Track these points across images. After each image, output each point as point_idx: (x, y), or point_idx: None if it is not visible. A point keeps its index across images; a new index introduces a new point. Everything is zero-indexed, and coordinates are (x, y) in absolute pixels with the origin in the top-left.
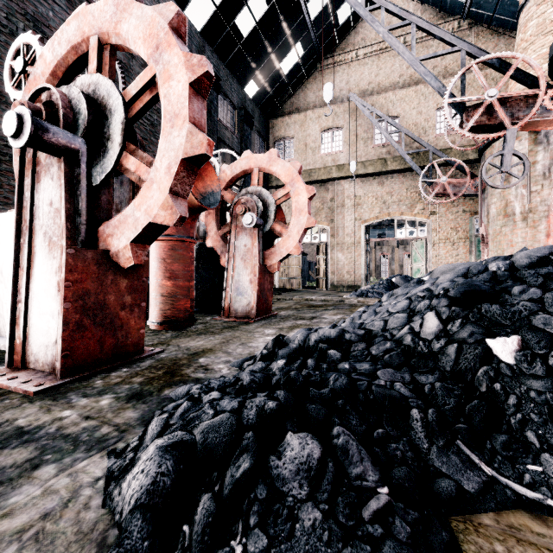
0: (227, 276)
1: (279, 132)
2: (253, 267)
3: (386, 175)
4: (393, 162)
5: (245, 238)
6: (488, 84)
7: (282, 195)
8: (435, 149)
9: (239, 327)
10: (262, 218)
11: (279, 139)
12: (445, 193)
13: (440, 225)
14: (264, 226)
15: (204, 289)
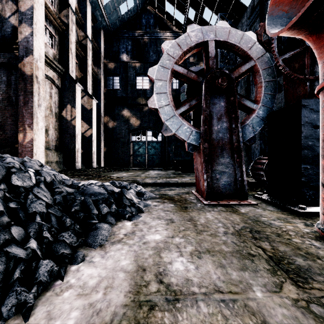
0: None
1: None
2: None
3: None
4: None
5: None
6: None
7: None
8: None
9: (278, 276)
10: None
11: None
12: None
13: None
14: None
15: None
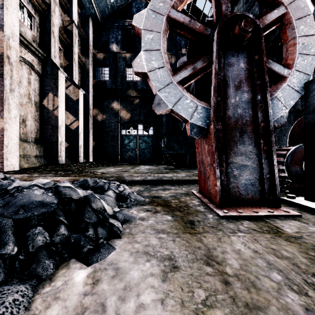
0: None
1: None
2: None
3: None
4: None
5: None
6: None
7: None
8: None
9: None
10: None
11: None
12: None
13: None
14: None
15: None
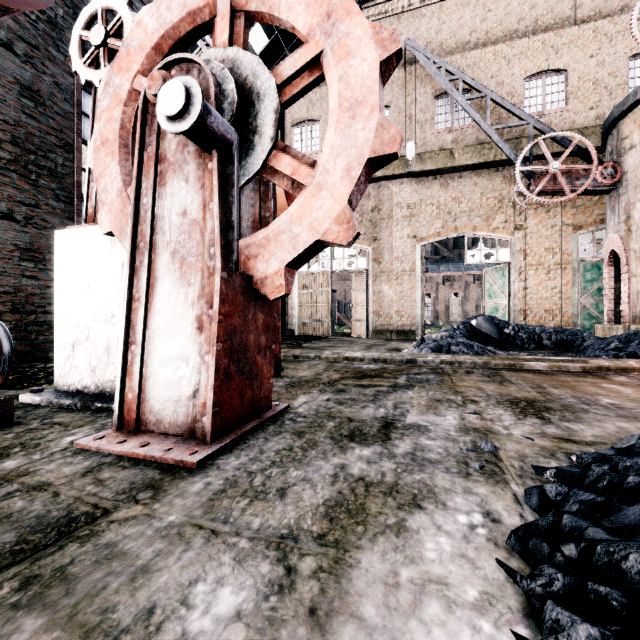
0: (132, 310)
1: (299, 113)
2: (205, 278)
3: (452, 174)
4: (463, 153)
5: (184, 191)
6: (599, 41)
7: (300, 66)
8: (539, 122)
9: (102, 526)
10: (237, 132)
11: (299, 123)
12: (555, 188)
13: (529, 245)
14: (246, 161)
15: (102, 345)
